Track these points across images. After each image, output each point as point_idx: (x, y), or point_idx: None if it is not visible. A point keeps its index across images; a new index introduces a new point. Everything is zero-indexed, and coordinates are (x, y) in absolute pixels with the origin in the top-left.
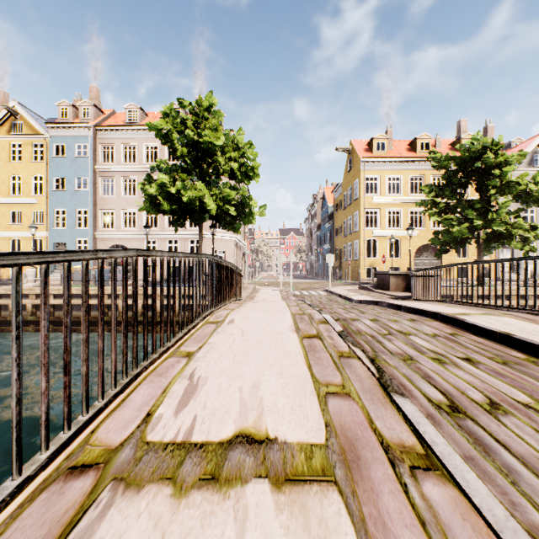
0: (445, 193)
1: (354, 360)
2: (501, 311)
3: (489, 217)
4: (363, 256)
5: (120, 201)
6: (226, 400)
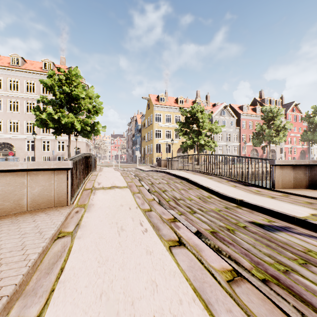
0: (186, 126)
1: (136, 179)
2: (184, 170)
3: (199, 138)
4: (154, 152)
5: (6, 115)
6: (108, 184)
